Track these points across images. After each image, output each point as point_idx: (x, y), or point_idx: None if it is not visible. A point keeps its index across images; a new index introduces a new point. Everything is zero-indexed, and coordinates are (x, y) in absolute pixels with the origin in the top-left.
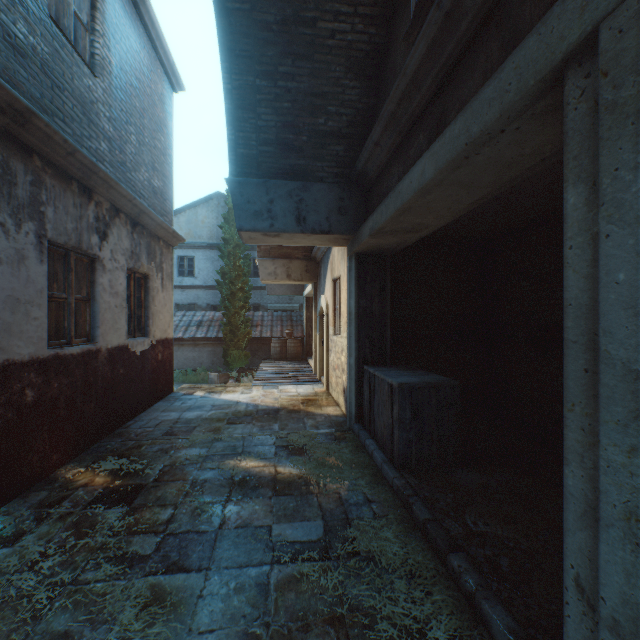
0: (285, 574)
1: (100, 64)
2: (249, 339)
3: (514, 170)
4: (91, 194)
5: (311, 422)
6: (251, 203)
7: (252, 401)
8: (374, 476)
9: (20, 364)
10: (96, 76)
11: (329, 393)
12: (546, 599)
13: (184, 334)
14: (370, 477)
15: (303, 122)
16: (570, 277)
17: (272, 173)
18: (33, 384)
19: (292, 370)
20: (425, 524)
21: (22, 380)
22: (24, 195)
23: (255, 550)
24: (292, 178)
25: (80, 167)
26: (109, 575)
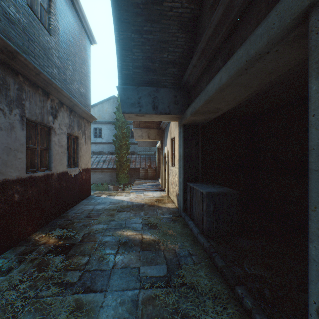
0: (146, 295)
1: (53, 29)
2: (129, 169)
3: (272, 76)
4: (49, 95)
5: (160, 211)
6: (129, 99)
7: (130, 200)
8: (193, 241)
9: (12, 181)
10: (51, 35)
11: (169, 196)
12: (292, 314)
13: (96, 166)
14: (191, 241)
15: (156, 56)
16: (313, 132)
17: (140, 83)
18: (18, 191)
19: (150, 184)
20: (222, 268)
21: (13, 189)
22: (14, 95)
23: (131, 281)
24: (150, 86)
25: (43, 81)
26: (54, 293)
